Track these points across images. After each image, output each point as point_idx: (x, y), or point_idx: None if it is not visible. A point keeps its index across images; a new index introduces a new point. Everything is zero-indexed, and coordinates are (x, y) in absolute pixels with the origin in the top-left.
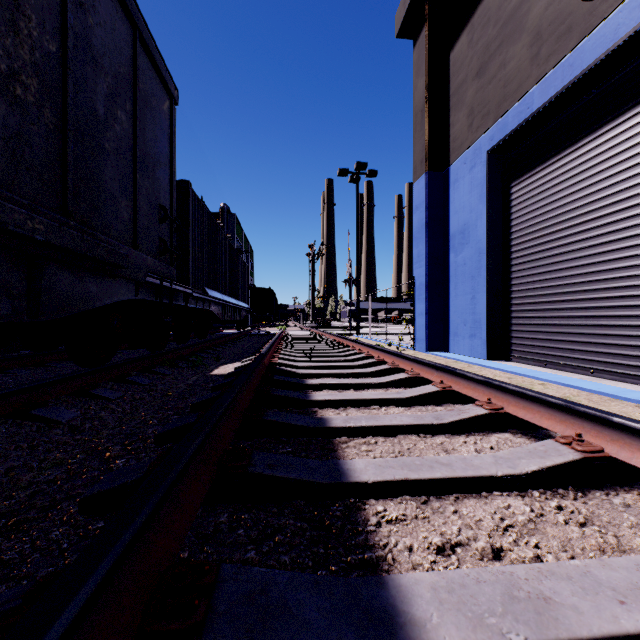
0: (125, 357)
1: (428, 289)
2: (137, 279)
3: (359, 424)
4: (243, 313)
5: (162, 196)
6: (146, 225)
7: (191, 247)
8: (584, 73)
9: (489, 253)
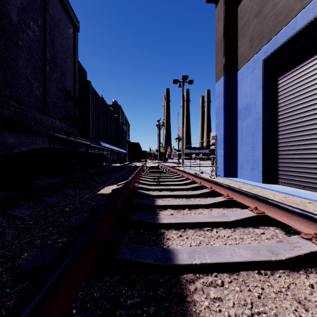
0: (52, 181)
1: (225, 142)
2: (47, 134)
3: (204, 261)
4: (123, 155)
5: (68, 85)
6: (55, 101)
7: (91, 118)
8: None
9: (264, 120)
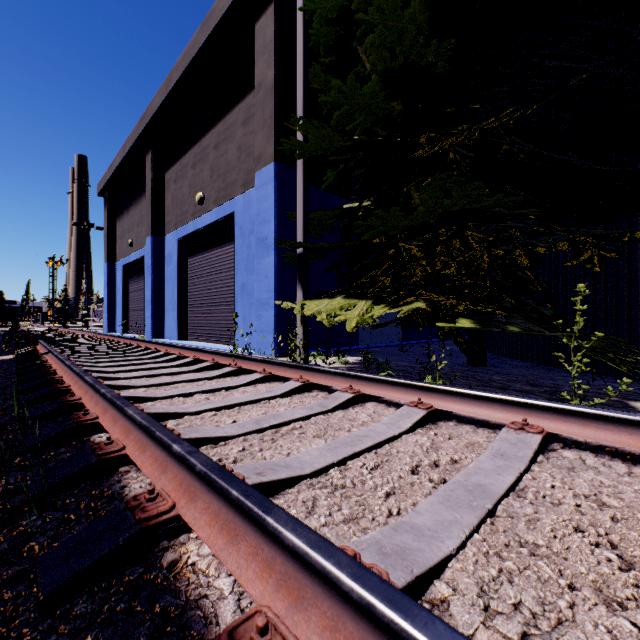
0: None
1: (108, 308)
2: None
3: None
4: None
5: None
6: None
7: None
8: (131, 262)
9: (123, 299)
